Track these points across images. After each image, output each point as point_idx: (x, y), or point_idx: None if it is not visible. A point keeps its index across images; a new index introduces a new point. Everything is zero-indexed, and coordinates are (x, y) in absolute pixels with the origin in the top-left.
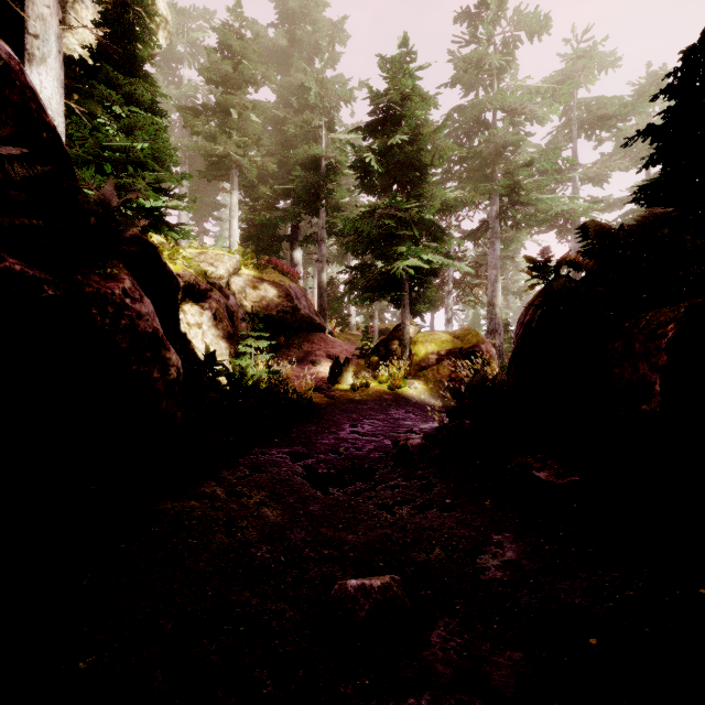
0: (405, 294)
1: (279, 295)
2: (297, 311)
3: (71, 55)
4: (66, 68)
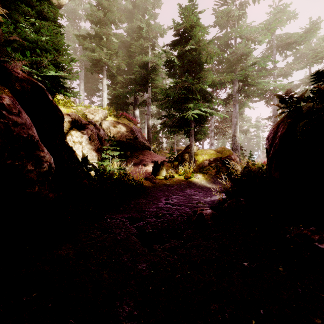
0: (192, 129)
1: (127, 130)
2: (136, 139)
3: None
4: None
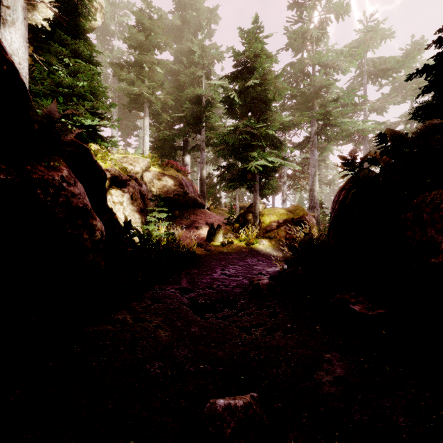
0: (256, 183)
1: (175, 184)
2: (187, 194)
3: (36, 24)
4: (33, 33)
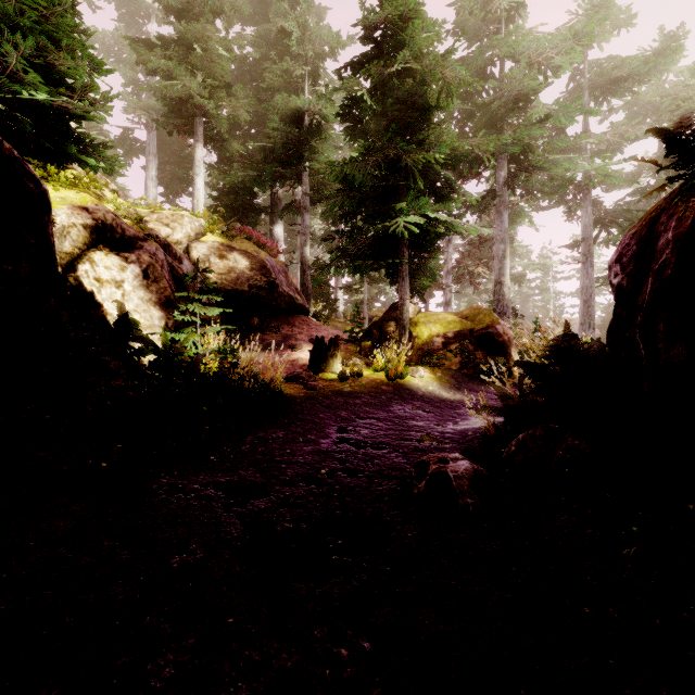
0: (405, 264)
1: (251, 267)
2: (275, 287)
3: None
4: None
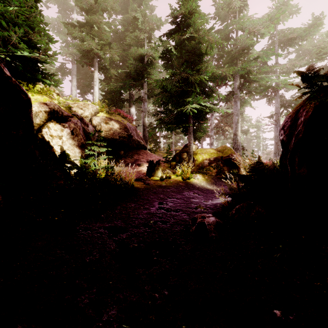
0: (191, 126)
1: (120, 128)
2: (131, 137)
3: None
4: None
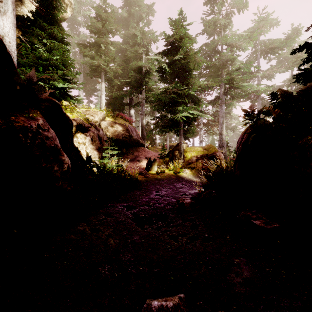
0: (181, 129)
1: (123, 130)
2: (132, 137)
3: (22, 15)
4: (21, 21)
